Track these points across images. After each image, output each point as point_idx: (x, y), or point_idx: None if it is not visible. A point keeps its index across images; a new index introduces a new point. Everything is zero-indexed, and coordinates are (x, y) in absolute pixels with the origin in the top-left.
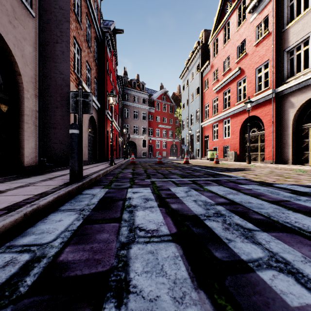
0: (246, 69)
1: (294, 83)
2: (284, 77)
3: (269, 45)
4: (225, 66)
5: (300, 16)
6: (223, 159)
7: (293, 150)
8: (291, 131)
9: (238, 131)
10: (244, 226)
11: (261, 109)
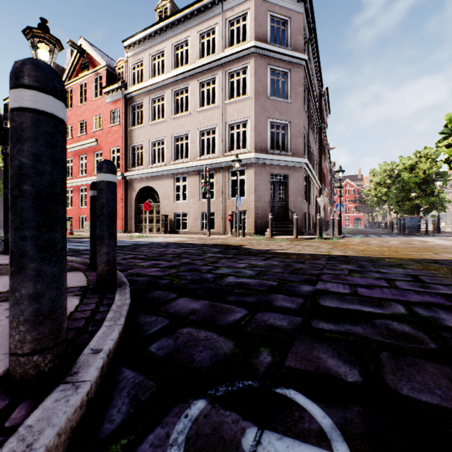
0: (103, 144)
1: (135, 173)
2: (130, 165)
3: (120, 135)
4: (82, 123)
5: (138, 126)
6: (79, 230)
7: (135, 223)
8: (134, 208)
9: None
10: (79, 247)
11: None
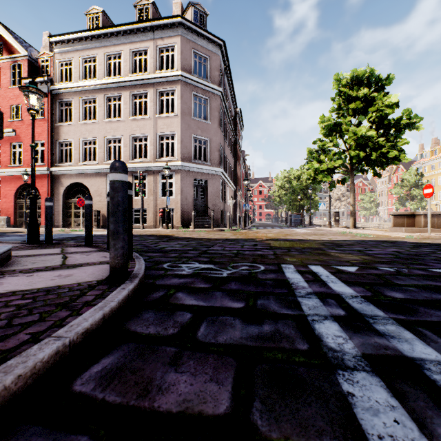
0: (22, 136)
1: (63, 169)
2: (57, 160)
3: (45, 129)
4: None
5: (67, 123)
6: None
7: (63, 217)
8: (62, 203)
9: (13, 195)
10: None
11: (39, 180)
